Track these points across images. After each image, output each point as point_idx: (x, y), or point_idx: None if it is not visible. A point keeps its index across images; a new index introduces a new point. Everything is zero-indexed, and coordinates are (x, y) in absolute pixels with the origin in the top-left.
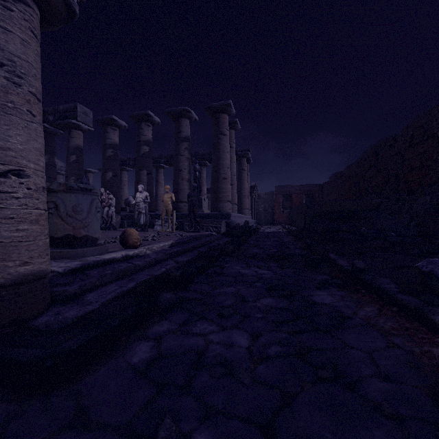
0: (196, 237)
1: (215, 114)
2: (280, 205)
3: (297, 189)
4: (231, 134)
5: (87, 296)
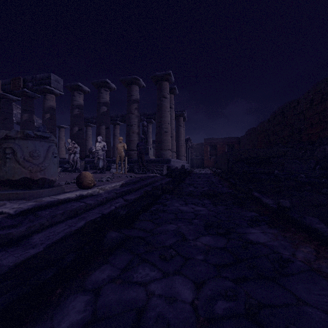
0: (143, 178)
1: (159, 81)
2: (208, 153)
3: (221, 141)
4: (171, 97)
5: (33, 238)
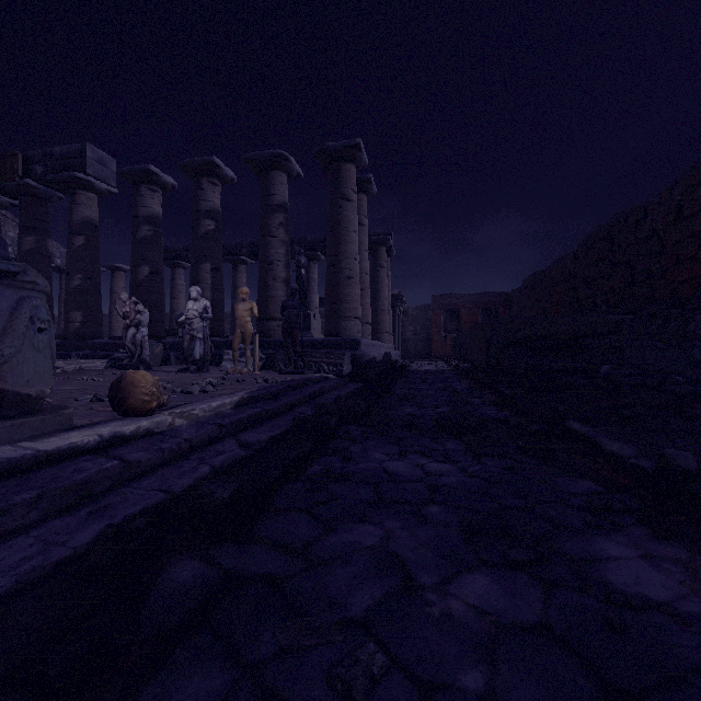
0: (295, 384)
1: (333, 163)
2: (441, 327)
3: (468, 301)
4: (361, 201)
5: None
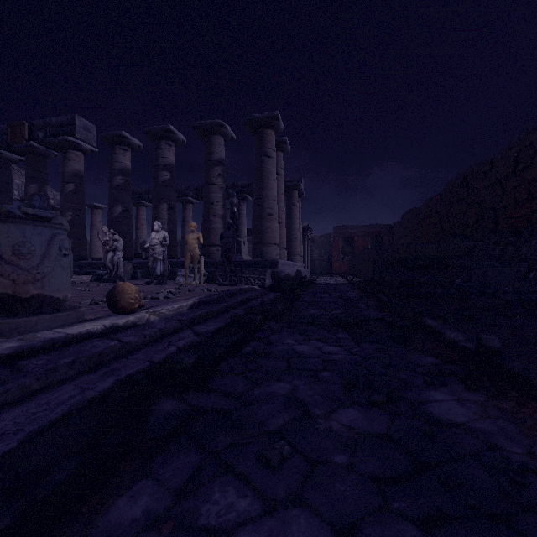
0: (231, 293)
1: (258, 129)
2: (340, 250)
3: (360, 231)
4: (278, 157)
5: (1, 419)
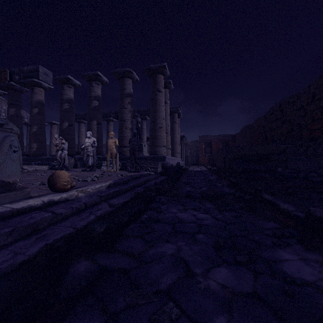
0: (135, 177)
1: (153, 74)
2: (203, 150)
3: (215, 138)
4: (166, 92)
5: None
